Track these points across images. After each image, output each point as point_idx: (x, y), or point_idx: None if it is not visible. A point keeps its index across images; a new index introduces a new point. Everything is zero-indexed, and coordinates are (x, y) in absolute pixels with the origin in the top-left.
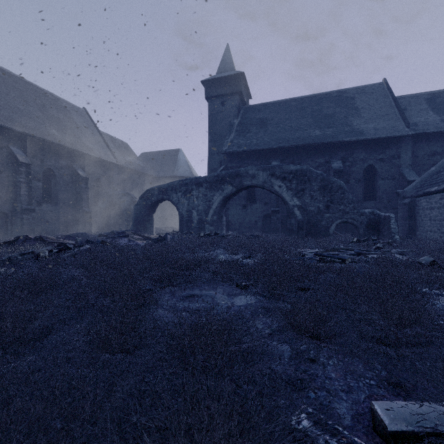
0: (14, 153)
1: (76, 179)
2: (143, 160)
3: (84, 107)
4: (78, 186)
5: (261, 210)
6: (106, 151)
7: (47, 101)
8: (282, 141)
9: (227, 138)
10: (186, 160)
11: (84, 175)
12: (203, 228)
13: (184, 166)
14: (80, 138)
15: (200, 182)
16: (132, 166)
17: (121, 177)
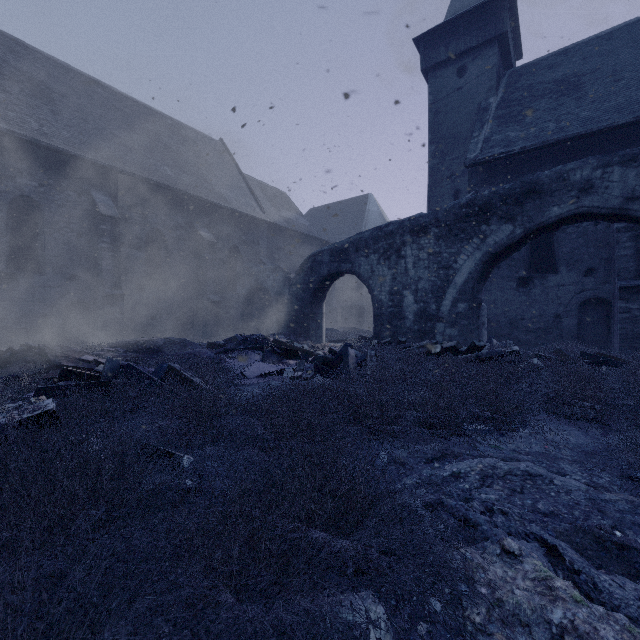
0: (96, 201)
1: (198, 245)
2: (310, 220)
3: (220, 138)
4: (200, 257)
5: (573, 288)
6: (249, 201)
7: (164, 128)
8: (639, 105)
9: (475, 135)
10: (381, 211)
11: (209, 238)
12: (430, 332)
13: (378, 222)
14: (209, 180)
15: (421, 224)
16: (291, 226)
17: (273, 244)
